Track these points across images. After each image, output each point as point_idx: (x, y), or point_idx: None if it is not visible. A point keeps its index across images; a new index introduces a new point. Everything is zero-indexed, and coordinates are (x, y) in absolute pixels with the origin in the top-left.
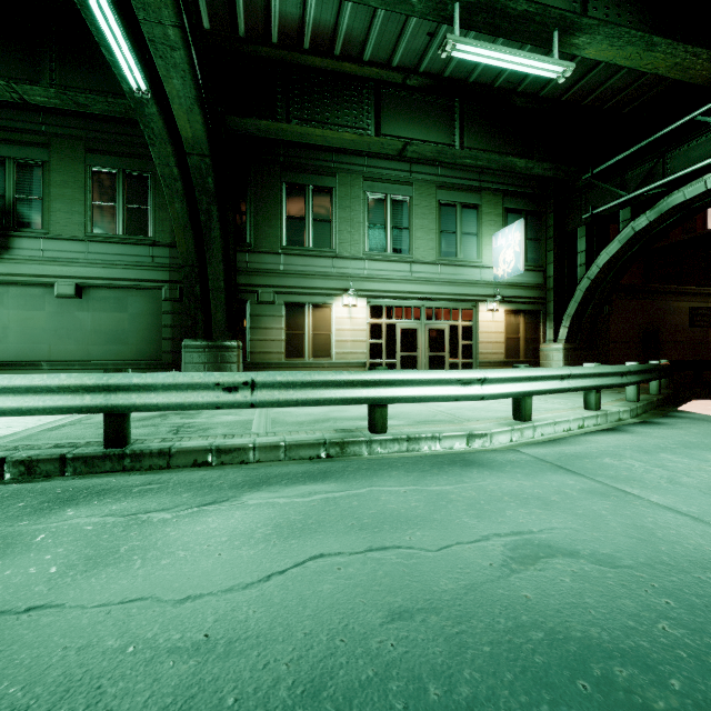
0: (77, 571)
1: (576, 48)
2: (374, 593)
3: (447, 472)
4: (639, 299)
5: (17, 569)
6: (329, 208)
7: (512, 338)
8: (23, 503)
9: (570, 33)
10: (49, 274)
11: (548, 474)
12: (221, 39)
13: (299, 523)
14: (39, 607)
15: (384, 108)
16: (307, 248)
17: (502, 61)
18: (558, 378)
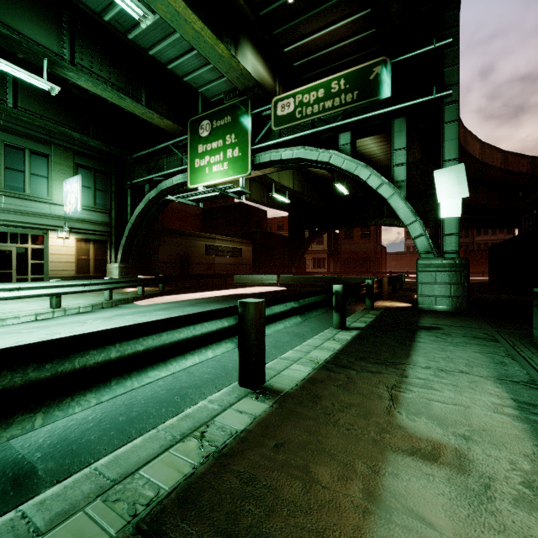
0: None
1: (70, 77)
2: None
3: None
4: (178, 238)
5: None
6: None
7: (83, 259)
8: None
9: (60, 66)
10: None
11: None
12: None
13: None
14: None
15: None
16: None
17: None
18: (5, 290)
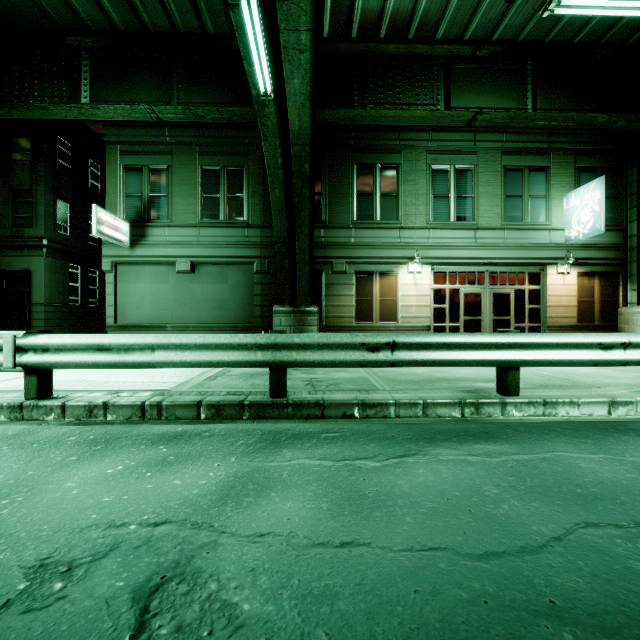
0: (349, 511)
1: None
2: None
3: (626, 442)
4: None
5: (294, 502)
6: (395, 183)
7: (585, 301)
8: (242, 442)
9: None
10: (172, 255)
11: None
12: None
13: (518, 485)
14: (350, 543)
15: (454, 82)
16: (375, 221)
17: (612, 9)
18: None
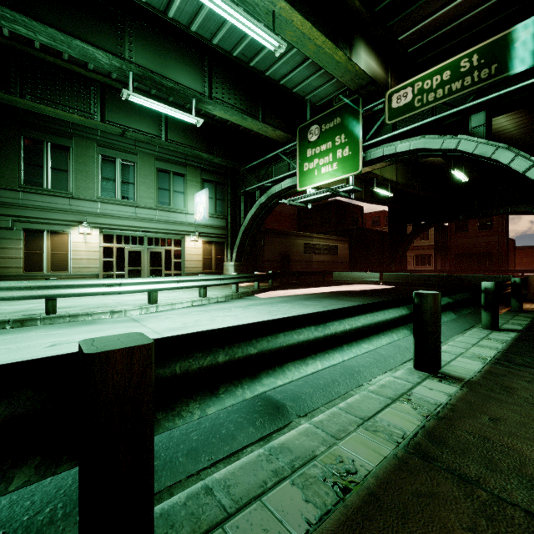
0: None
1: (209, 109)
2: None
3: (72, 327)
4: (279, 238)
5: None
6: (66, 161)
7: (207, 258)
8: None
9: (202, 103)
10: None
11: (123, 323)
12: None
13: None
14: None
15: (108, 103)
16: (45, 189)
17: (162, 109)
18: (175, 282)
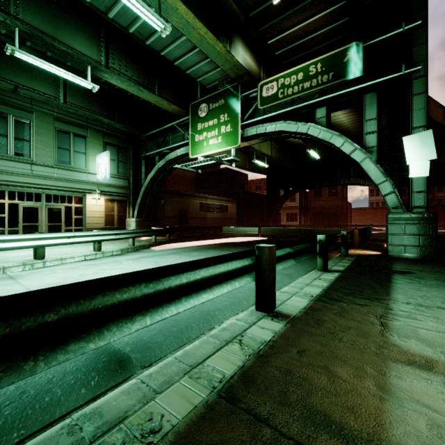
0: None
1: (105, 77)
2: None
3: None
4: (178, 197)
5: None
6: None
7: (110, 214)
8: None
9: (99, 70)
10: None
11: None
12: None
13: None
14: None
15: None
16: None
17: (54, 71)
18: (66, 237)
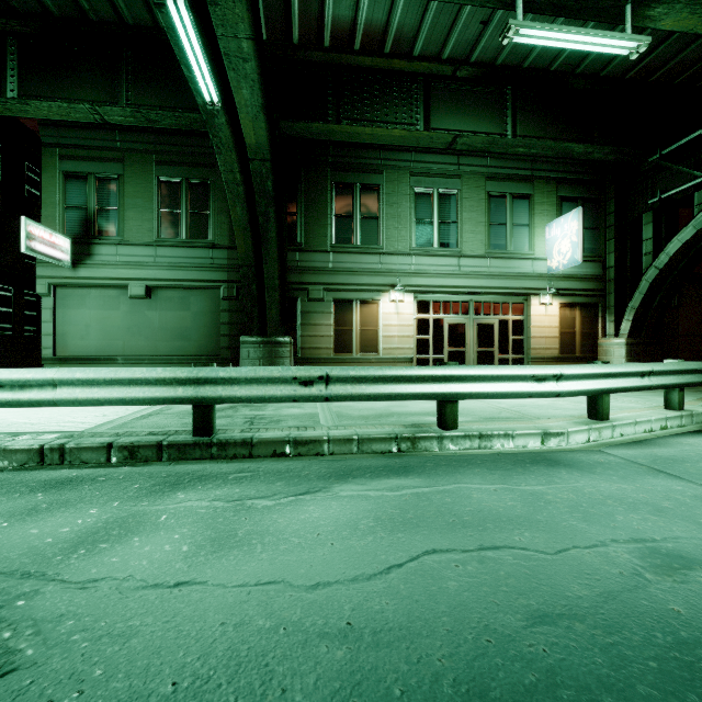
0: (206, 551)
1: (650, 20)
2: (504, 594)
3: (532, 472)
4: None
5: (154, 546)
6: (376, 205)
7: (567, 332)
8: (138, 485)
9: (644, 5)
10: (123, 277)
11: (648, 478)
12: (276, 48)
13: (398, 517)
14: (185, 582)
15: (434, 102)
16: (354, 245)
17: (568, 42)
18: (638, 375)
